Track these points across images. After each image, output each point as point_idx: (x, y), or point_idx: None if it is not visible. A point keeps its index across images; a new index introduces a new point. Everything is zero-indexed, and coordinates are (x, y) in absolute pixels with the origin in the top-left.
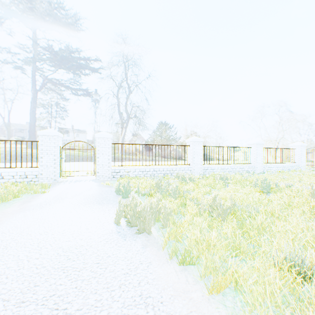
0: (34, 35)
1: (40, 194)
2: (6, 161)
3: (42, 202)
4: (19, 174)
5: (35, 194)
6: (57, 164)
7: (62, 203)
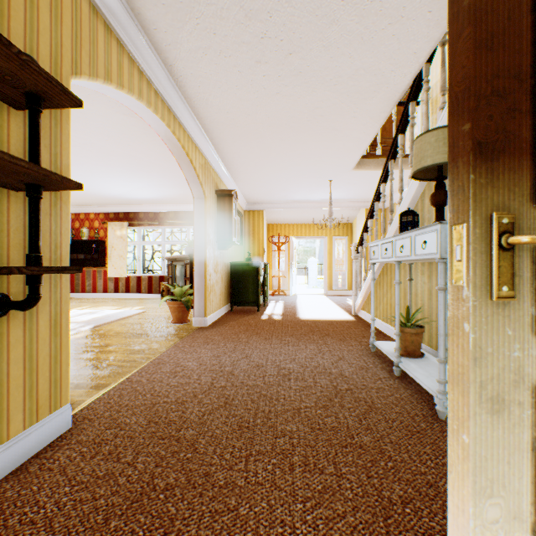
0: None
1: None
2: None
3: None
4: None
5: None
6: None
7: None
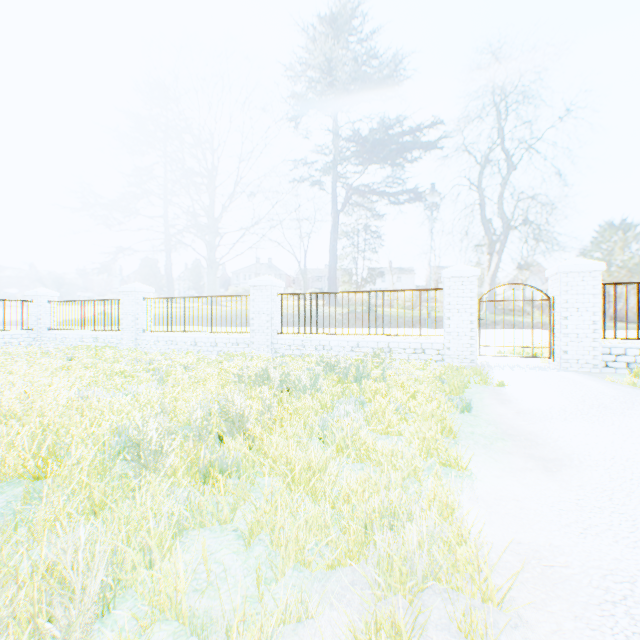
0: (347, 121)
1: (496, 387)
2: (390, 325)
3: (557, 406)
4: (412, 346)
5: (486, 386)
6: (475, 331)
7: (629, 417)
